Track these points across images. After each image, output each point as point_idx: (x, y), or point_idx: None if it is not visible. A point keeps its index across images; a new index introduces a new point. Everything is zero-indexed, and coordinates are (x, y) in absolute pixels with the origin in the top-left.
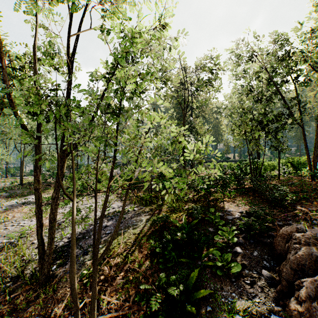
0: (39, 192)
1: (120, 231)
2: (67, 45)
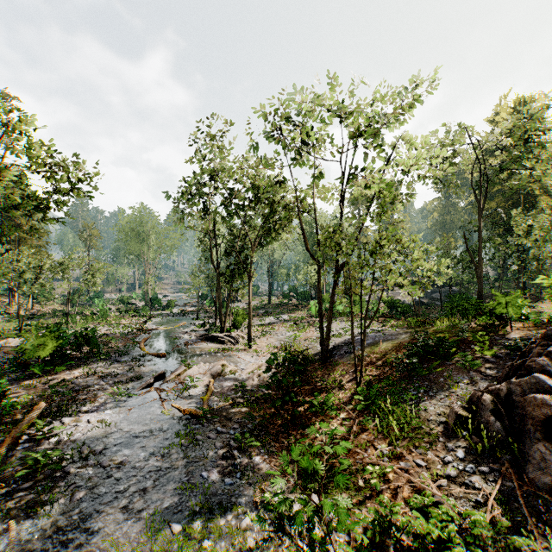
0: (320, 299)
1: (380, 342)
2: (340, 196)
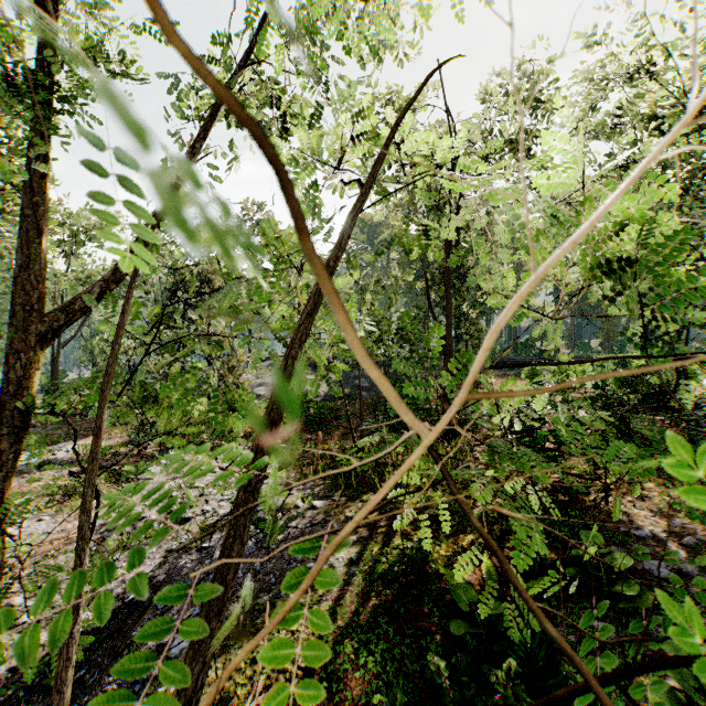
0: None
1: (265, 597)
2: None
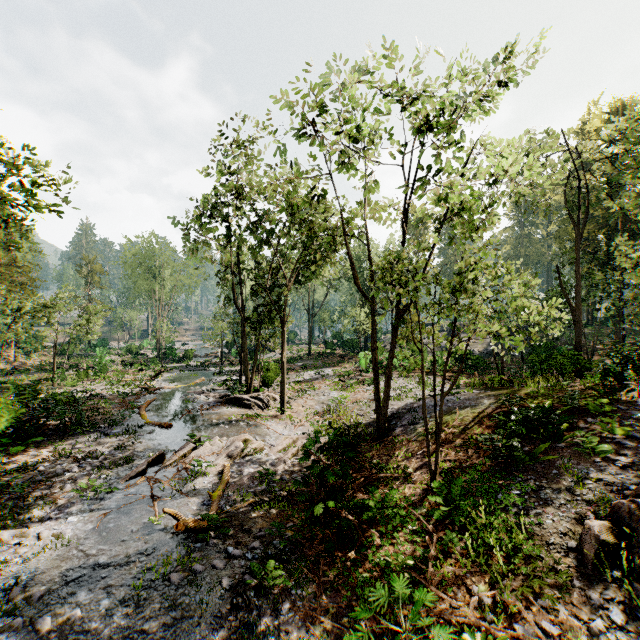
0: (375, 352)
1: (455, 410)
2: (403, 214)
